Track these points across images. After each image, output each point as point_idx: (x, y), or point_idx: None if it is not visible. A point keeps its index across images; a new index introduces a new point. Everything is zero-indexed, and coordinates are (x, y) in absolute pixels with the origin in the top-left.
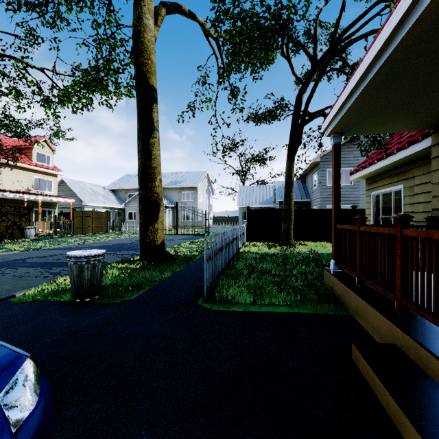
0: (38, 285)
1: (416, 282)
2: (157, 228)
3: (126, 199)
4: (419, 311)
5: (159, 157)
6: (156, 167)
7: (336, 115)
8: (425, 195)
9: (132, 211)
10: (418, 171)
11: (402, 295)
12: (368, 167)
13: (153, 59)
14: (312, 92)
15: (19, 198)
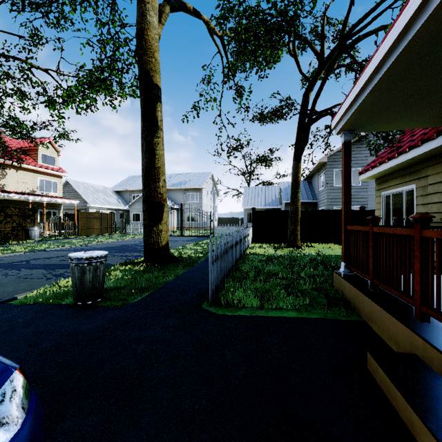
0: (40, 286)
1: (438, 287)
2: (161, 229)
3: (131, 200)
4: (441, 319)
5: (163, 157)
6: (160, 167)
7: (347, 111)
8: (439, 195)
9: (136, 212)
10: (432, 170)
11: (421, 301)
12: (378, 166)
13: (157, 57)
14: (319, 90)
15: (24, 199)
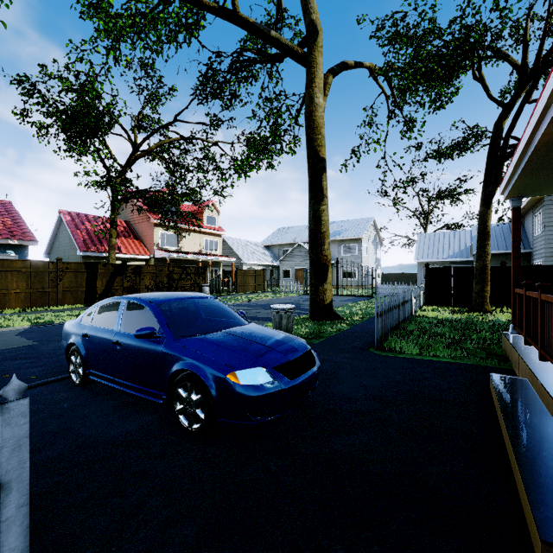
0: None
1: (546, 334)
2: (326, 289)
3: (280, 255)
4: (545, 355)
5: (328, 222)
6: (325, 232)
7: (507, 185)
8: None
9: (286, 269)
10: None
11: (541, 346)
12: None
13: (323, 132)
14: (513, 123)
15: (195, 259)
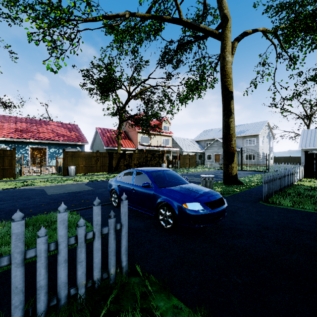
0: None
1: None
2: (233, 166)
3: (205, 146)
4: None
5: (234, 128)
6: (232, 134)
7: None
8: None
9: (209, 154)
10: None
11: None
12: None
13: (231, 76)
14: None
15: (158, 149)
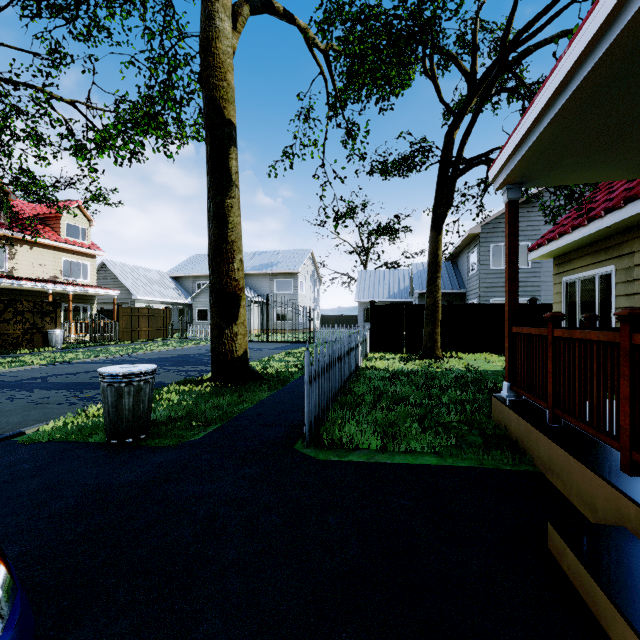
0: (60, 416)
1: None
2: (236, 333)
3: (194, 290)
4: None
5: (239, 226)
6: (234, 242)
7: (513, 154)
8: None
9: (202, 308)
10: None
11: (632, 444)
12: (557, 238)
13: (230, 80)
14: (470, 126)
15: (42, 289)
